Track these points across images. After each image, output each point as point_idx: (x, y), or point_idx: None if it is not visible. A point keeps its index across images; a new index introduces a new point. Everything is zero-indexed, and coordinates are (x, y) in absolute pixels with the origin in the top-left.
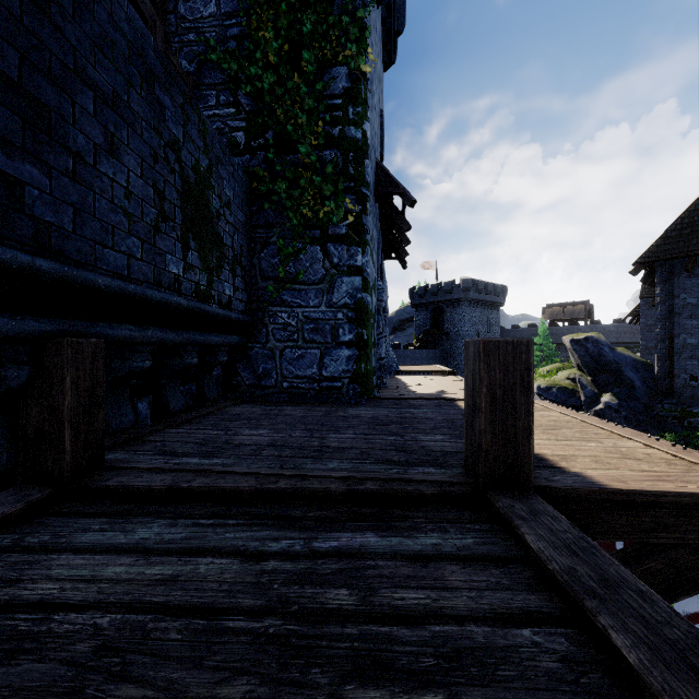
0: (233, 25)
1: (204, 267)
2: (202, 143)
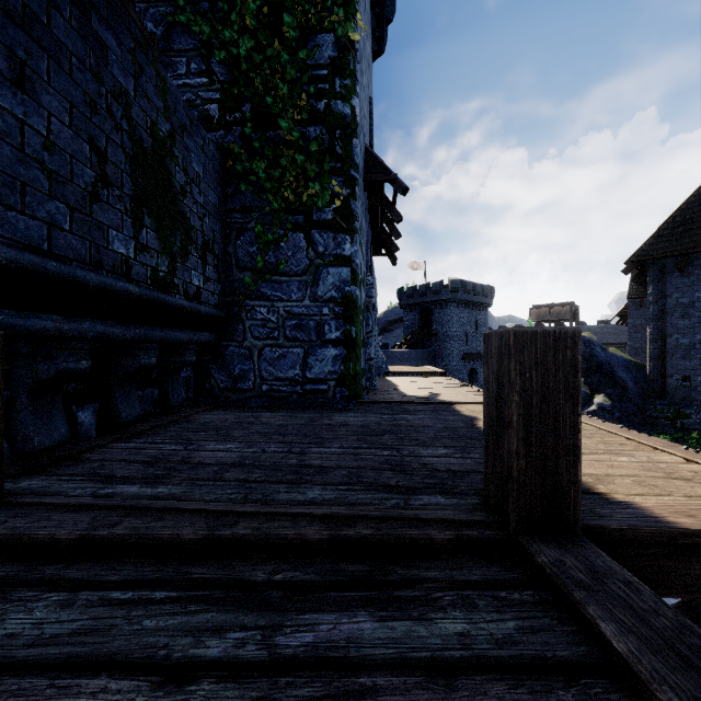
0: None
1: (164, 250)
2: (161, 103)
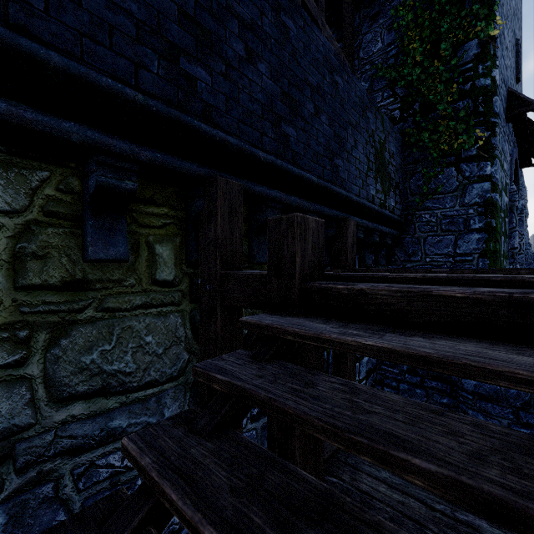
0: (391, 49)
1: (382, 191)
2: (382, 128)
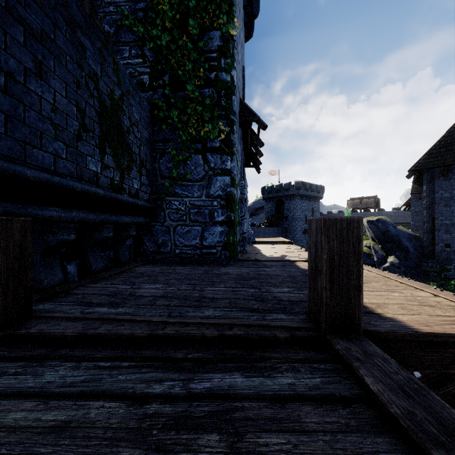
0: (140, 1)
1: (118, 167)
2: (116, 78)
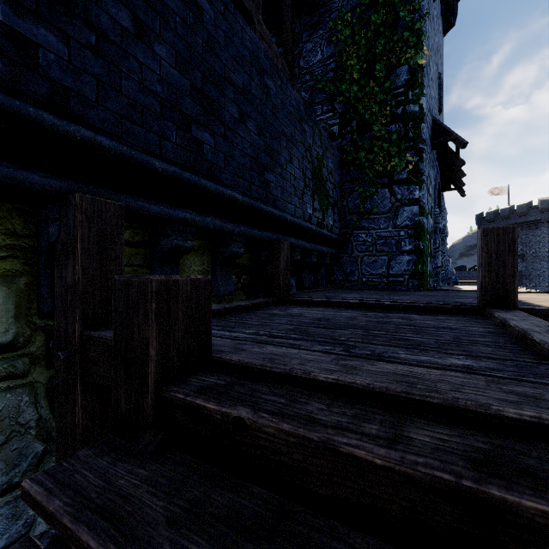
0: (331, 63)
1: (320, 209)
2: (320, 142)
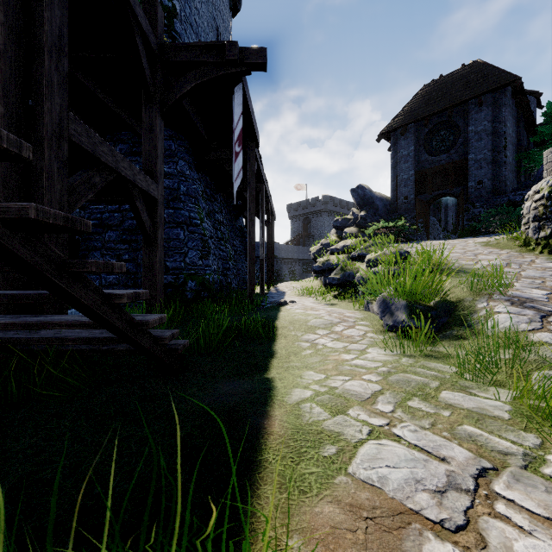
0: None
1: None
2: None
